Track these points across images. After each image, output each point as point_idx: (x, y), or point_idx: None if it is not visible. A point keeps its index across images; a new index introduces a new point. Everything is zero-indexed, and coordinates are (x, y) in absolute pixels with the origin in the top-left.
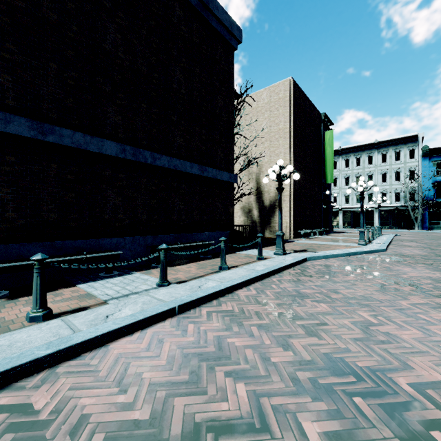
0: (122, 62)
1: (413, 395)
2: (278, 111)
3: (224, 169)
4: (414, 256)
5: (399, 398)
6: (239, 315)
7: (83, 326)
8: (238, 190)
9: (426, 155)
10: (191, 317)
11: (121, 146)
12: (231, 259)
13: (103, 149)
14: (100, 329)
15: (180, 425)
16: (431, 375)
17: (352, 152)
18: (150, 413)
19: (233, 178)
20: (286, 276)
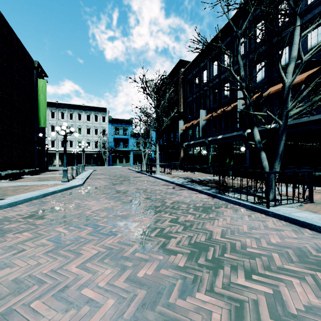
0: None
1: None
2: None
3: None
4: (100, 187)
5: None
6: None
7: None
8: None
9: (111, 121)
10: None
11: None
12: None
13: None
14: None
15: None
16: None
17: (67, 108)
18: None
19: None
20: None
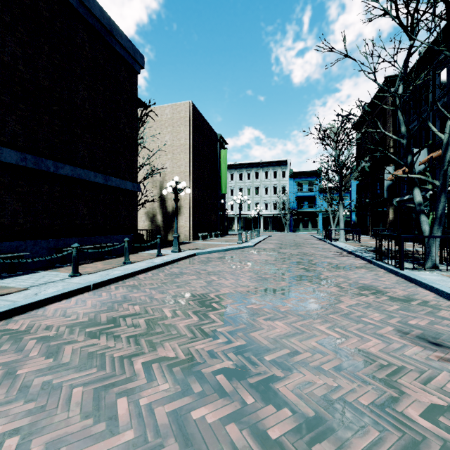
0: (23, 74)
1: (213, 297)
2: (180, 128)
3: (128, 179)
4: (267, 249)
5: (207, 299)
6: (138, 286)
7: (19, 299)
8: (143, 196)
9: (292, 176)
10: (103, 290)
11: (22, 154)
12: (134, 257)
13: (1, 157)
14: (36, 298)
15: (106, 319)
16: (225, 292)
17: (244, 168)
18: (88, 319)
19: (137, 187)
20: (176, 265)
